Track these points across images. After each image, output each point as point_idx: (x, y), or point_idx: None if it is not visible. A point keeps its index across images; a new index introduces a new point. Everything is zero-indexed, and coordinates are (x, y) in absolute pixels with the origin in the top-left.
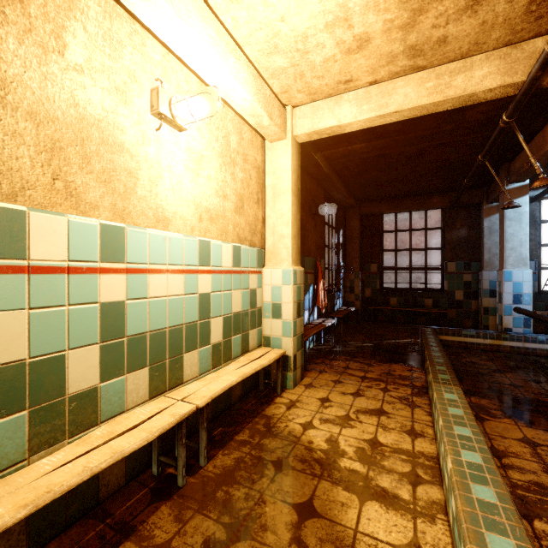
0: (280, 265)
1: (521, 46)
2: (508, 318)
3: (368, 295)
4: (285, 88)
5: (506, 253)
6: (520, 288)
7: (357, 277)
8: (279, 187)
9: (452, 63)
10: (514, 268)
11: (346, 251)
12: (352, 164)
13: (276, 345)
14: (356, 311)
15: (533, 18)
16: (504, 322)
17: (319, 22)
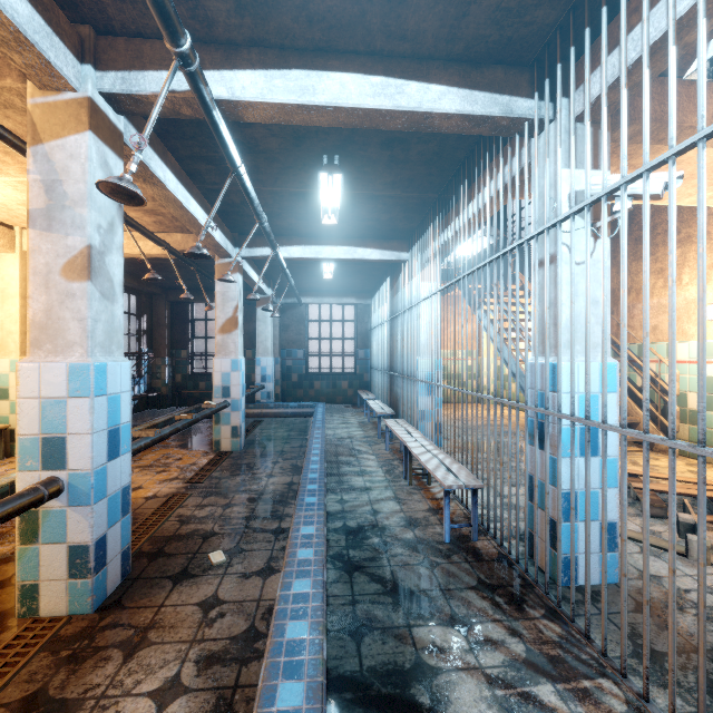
0: (9, 356)
1: (171, 235)
2: (258, 393)
3: (179, 381)
4: (6, 219)
5: (258, 345)
6: (265, 371)
7: (164, 363)
8: (8, 291)
9: (137, 233)
10: (262, 356)
11: (153, 337)
12: (124, 264)
13: (4, 422)
14: (163, 396)
15: (165, 227)
16: (256, 396)
17: (12, 202)
